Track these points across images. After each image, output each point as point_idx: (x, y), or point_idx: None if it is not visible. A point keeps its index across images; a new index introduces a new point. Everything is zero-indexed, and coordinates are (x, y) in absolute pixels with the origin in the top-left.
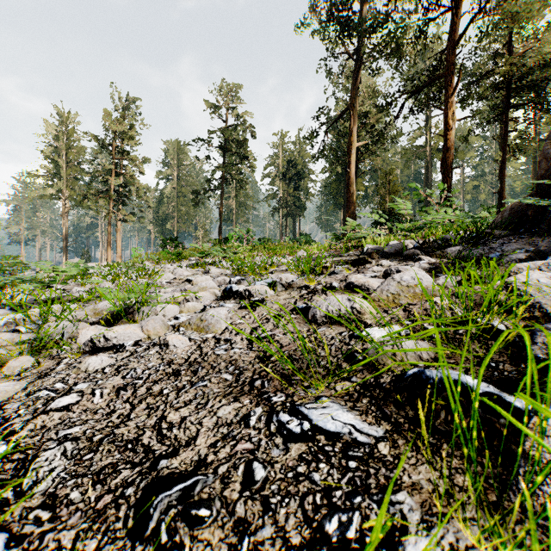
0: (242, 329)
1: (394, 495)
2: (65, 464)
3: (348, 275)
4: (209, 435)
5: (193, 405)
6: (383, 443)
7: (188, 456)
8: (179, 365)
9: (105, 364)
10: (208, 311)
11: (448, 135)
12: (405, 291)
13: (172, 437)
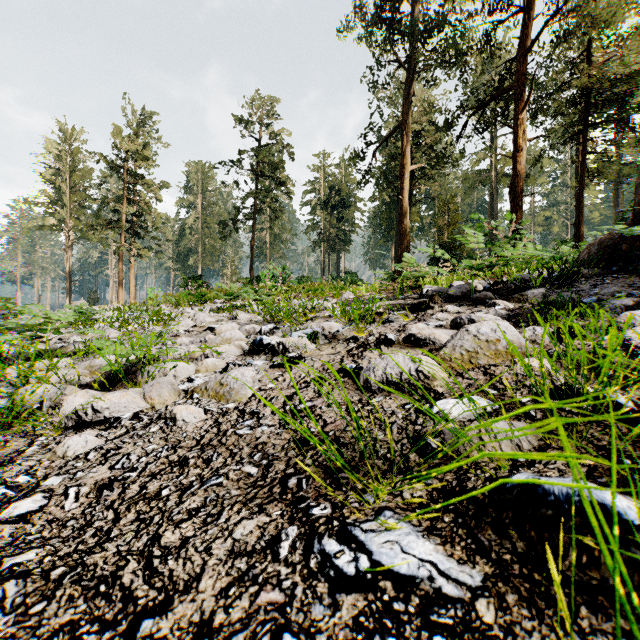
0: (273, 397)
1: None
2: (1, 622)
3: (407, 325)
4: (220, 572)
5: (200, 518)
6: (484, 601)
7: (186, 613)
8: (188, 449)
9: (90, 447)
10: (231, 372)
11: (518, 157)
12: (484, 348)
13: (166, 574)
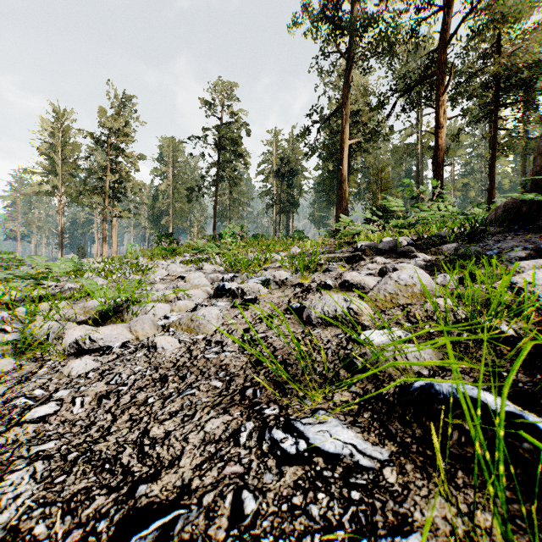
0: (234, 330)
1: (406, 537)
2: (34, 489)
3: (343, 273)
4: (195, 454)
5: (179, 418)
6: (389, 469)
7: (171, 481)
8: (167, 370)
9: (89, 368)
10: (199, 310)
11: (440, 133)
12: (403, 290)
13: (154, 456)
